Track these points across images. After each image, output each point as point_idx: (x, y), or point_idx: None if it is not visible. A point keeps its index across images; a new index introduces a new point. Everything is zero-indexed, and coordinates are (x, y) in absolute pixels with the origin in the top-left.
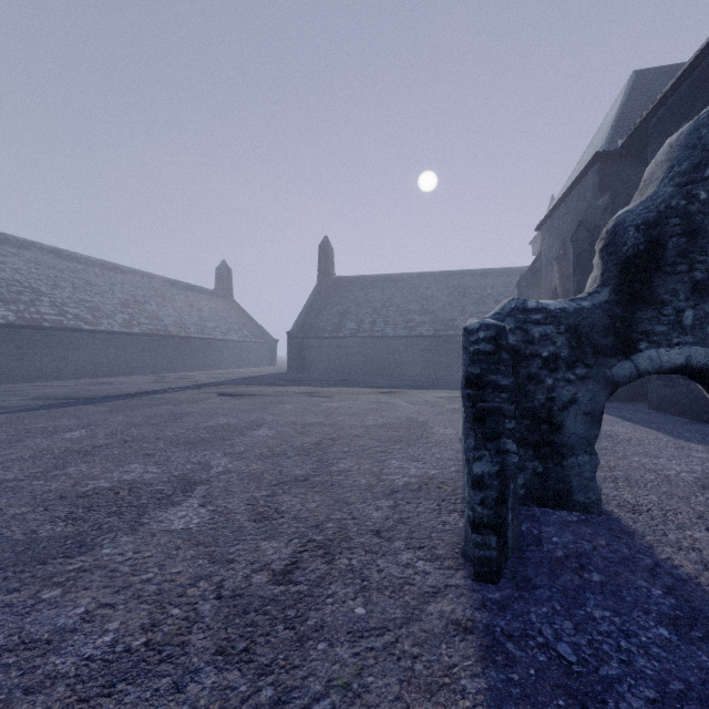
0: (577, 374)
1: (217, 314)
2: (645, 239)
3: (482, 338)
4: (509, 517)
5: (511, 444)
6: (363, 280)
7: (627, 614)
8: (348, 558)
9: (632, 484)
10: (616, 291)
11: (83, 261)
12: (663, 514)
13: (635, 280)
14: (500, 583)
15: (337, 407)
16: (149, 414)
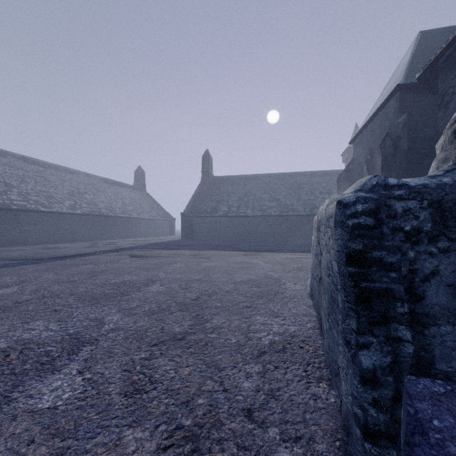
0: (439, 248)
1: (135, 201)
2: None
3: (361, 211)
4: (401, 415)
5: (403, 331)
6: (232, 179)
7: None
8: None
9: None
10: None
11: (43, 165)
12: None
13: None
14: None
15: (213, 266)
16: (73, 272)
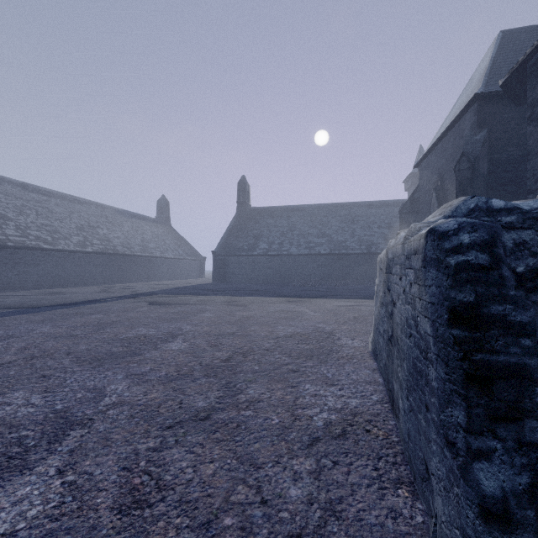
0: None
1: (157, 236)
2: None
3: (468, 243)
4: None
5: None
6: (273, 210)
7: None
8: None
9: None
10: None
11: (47, 194)
12: None
13: None
14: None
15: (250, 316)
16: (76, 324)
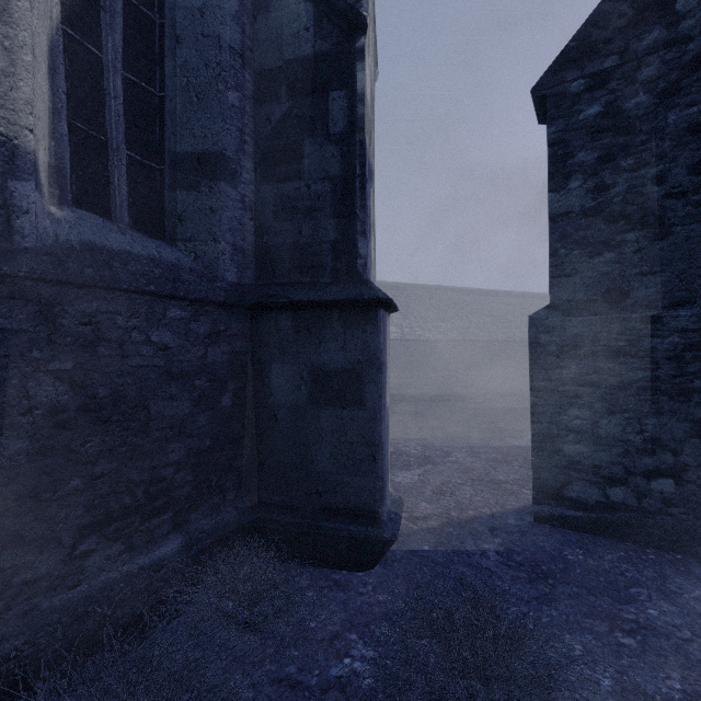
0: None
1: None
2: None
3: None
4: None
5: None
6: None
7: None
8: None
9: None
10: None
11: (521, 296)
12: None
13: None
14: None
15: None
16: None
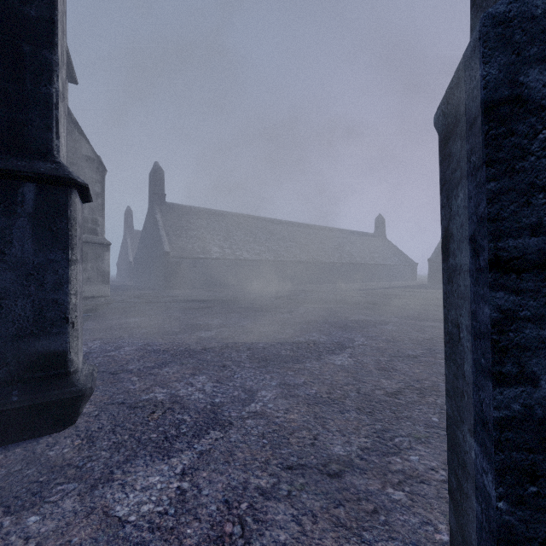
0: None
1: (378, 248)
2: None
3: None
4: None
5: None
6: None
7: None
8: None
9: None
10: None
11: (317, 228)
12: None
13: None
14: None
15: None
16: (384, 294)
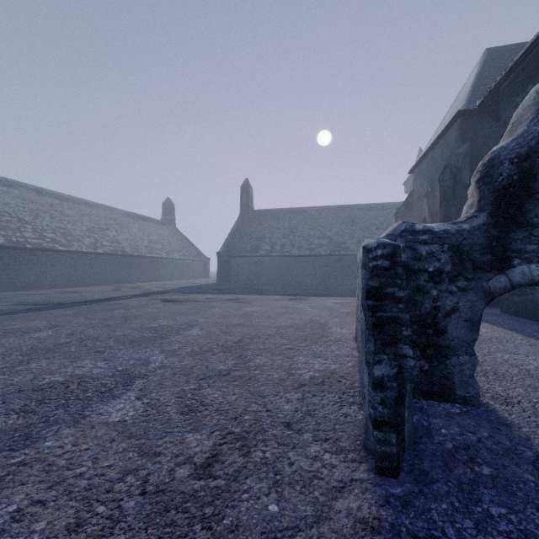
0: (459, 287)
1: (163, 238)
2: (518, 170)
3: (380, 255)
4: (405, 415)
5: (407, 349)
6: (275, 212)
7: (521, 511)
8: (262, 451)
9: (500, 378)
10: (492, 215)
11: (59, 198)
12: (532, 406)
13: (509, 206)
14: (400, 477)
15: (255, 311)
16: (105, 317)
